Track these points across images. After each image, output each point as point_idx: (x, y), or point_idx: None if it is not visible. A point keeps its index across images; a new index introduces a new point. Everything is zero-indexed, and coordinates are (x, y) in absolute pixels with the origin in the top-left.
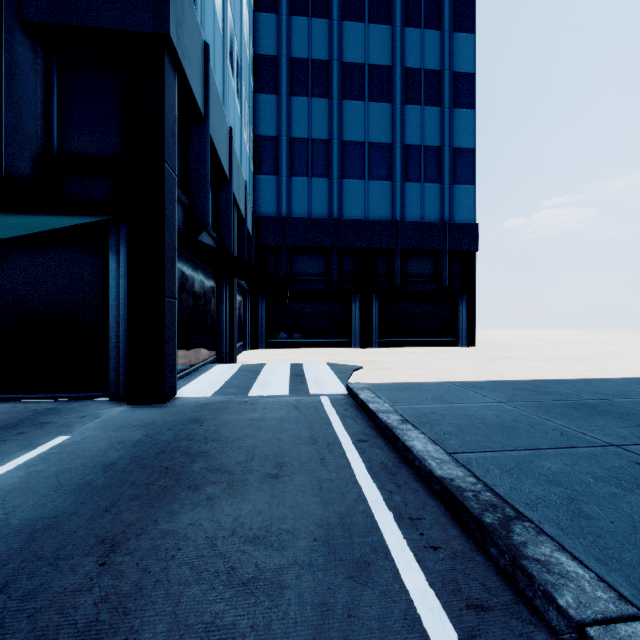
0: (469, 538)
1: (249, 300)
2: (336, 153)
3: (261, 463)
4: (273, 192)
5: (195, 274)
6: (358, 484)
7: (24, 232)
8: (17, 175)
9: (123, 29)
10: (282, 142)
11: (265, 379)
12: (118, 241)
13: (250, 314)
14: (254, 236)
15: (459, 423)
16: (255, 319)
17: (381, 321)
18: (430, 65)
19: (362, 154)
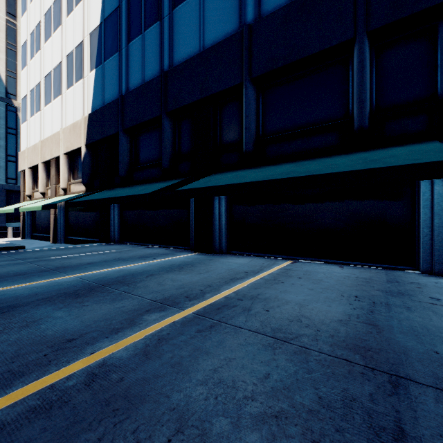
0: None
1: None
2: None
3: None
4: None
5: None
6: None
7: None
8: (365, 127)
9: None
10: None
11: None
12: None
13: None
14: None
15: None
16: None
17: None
18: None
19: None
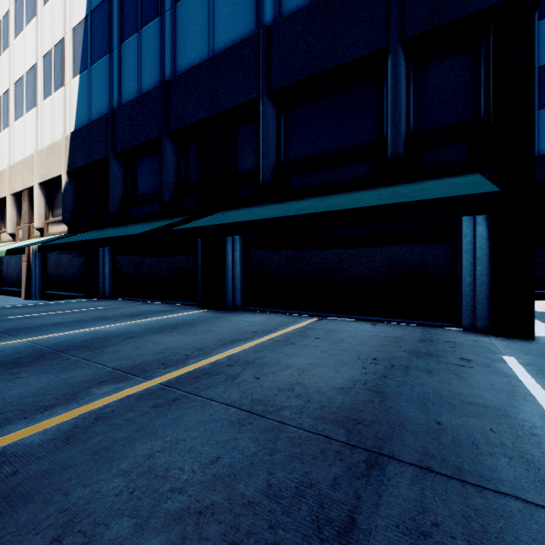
0: None
1: None
2: None
3: None
4: None
5: None
6: None
7: (487, 186)
8: (399, 156)
9: (492, 4)
10: None
11: None
12: None
13: None
14: None
15: None
16: None
17: None
18: None
19: None
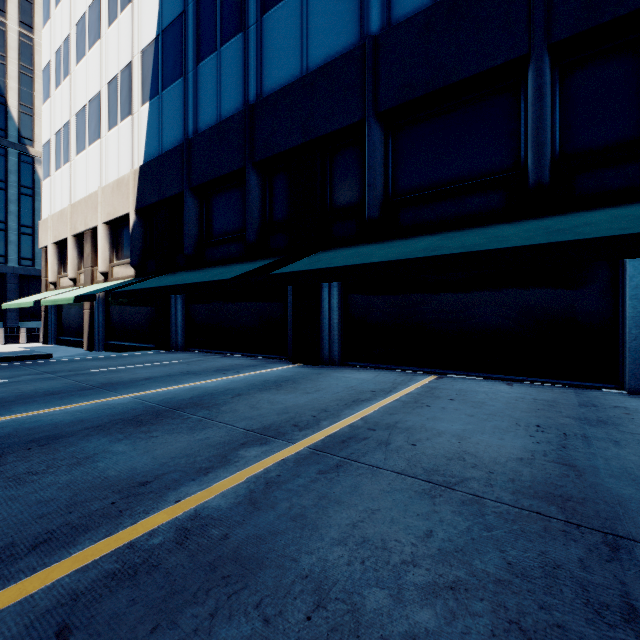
0: None
1: None
2: None
3: None
4: None
5: None
6: None
7: None
8: (544, 183)
9: None
10: None
11: None
12: None
13: None
14: None
15: None
16: None
17: None
18: None
19: None
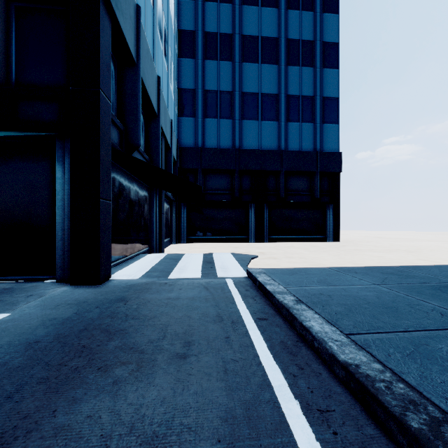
0: (389, 440)
1: (174, 208)
2: (237, 101)
3: (171, 341)
4: (192, 129)
5: (131, 185)
6: (261, 366)
7: None
8: None
9: None
10: (198, 93)
11: (183, 265)
12: (63, 154)
13: (175, 218)
14: (178, 161)
15: (346, 303)
16: (179, 221)
17: (270, 223)
18: (306, 37)
19: (256, 102)
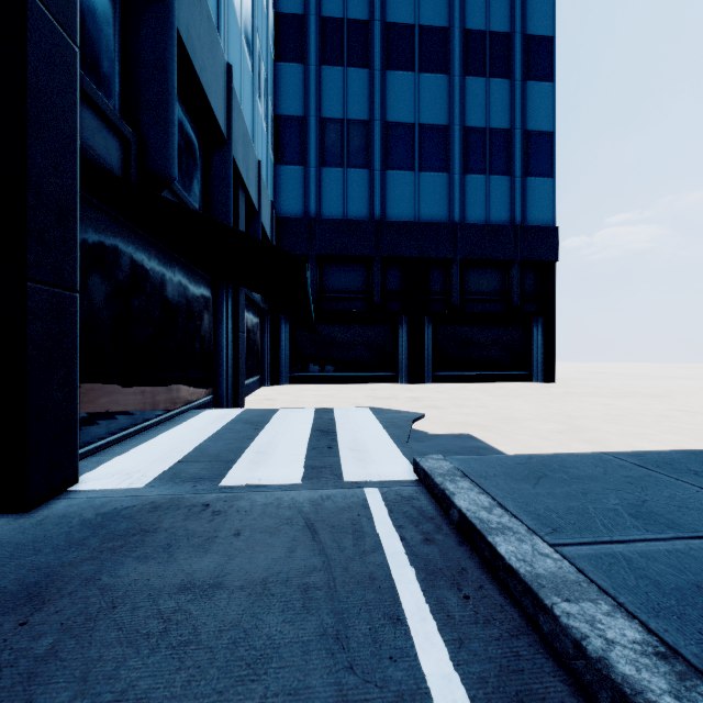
0: None
1: (268, 323)
2: (378, 137)
3: None
4: (299, 187)
5: (167, 271)
6: None
7: None
8: None
9: None
10: (310, 123)
11: (267, 440)
12: None
13: (269, 341)
14: (274, 242)
15: None
16: (276, 347)
17: (435, 350)
18: (497, 26)
19: (411, 139)
